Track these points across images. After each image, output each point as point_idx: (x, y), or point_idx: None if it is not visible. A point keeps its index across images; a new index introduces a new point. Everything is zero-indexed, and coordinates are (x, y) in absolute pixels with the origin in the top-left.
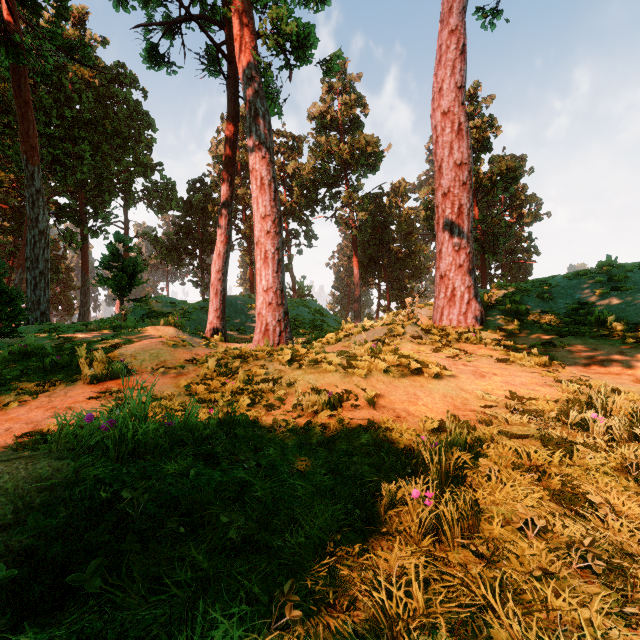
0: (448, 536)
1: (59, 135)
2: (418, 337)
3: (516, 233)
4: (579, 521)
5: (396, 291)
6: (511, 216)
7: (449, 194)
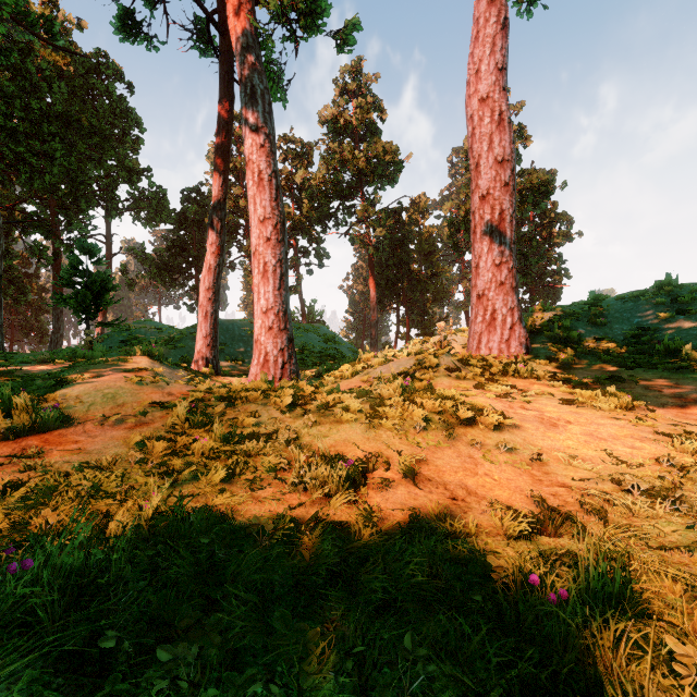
0: None
1: (24, 130)
2: (455, 370)
3: (546, 254)
4: None
5: (417, 316)
6: (540, 236)
7: (488, 197)
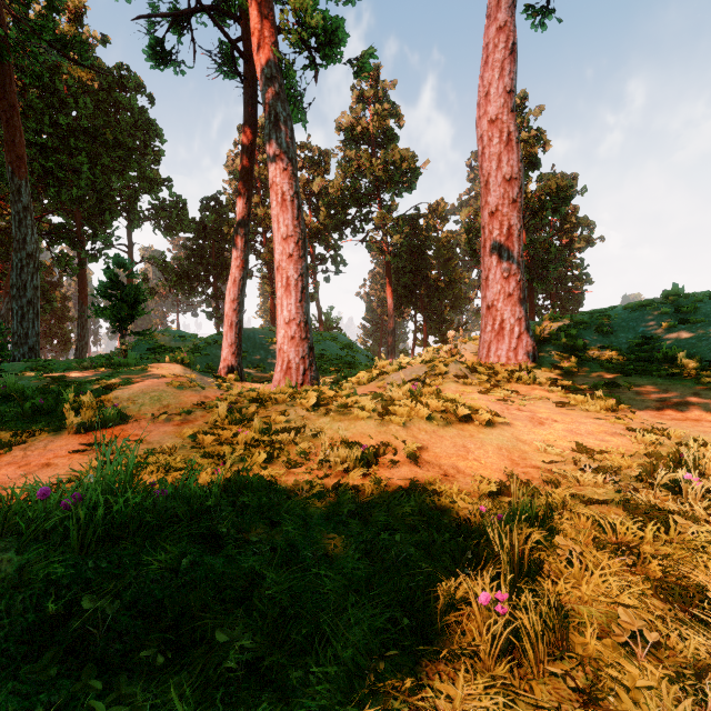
0: (531, 659)
1: (52, 145)
2: (463, 376)
3: (567, 259)
4: (701, 631)
5: (434, 323)
6: (561, 241)
7: (497, 213)
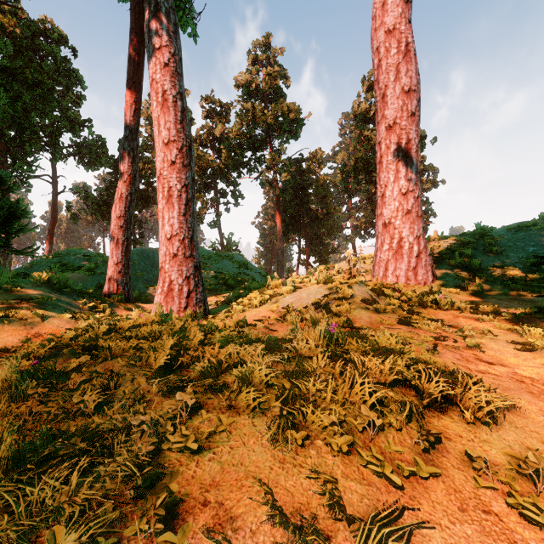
0: None
1: None
2: (372, 301)
3: None
4: None
5: (315, 247)
6: None
7: (395, 126)
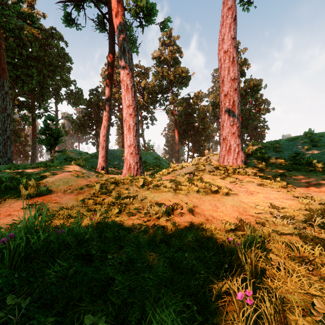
0: None
1: (19, 64)
2: (212, 171)
3: (257, 118)
4: None
5: (197, 147)
6: (255, 110)
7: (228, 95)
